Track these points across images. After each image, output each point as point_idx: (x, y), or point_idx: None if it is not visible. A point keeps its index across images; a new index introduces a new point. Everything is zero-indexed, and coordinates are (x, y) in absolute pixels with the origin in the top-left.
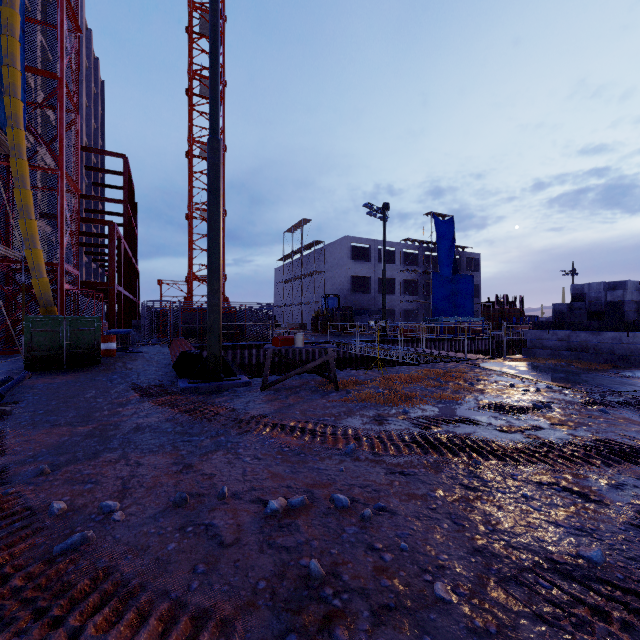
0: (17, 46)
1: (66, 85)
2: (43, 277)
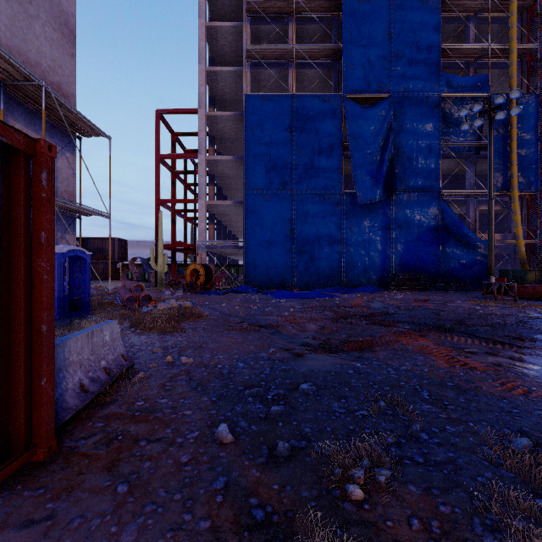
0: (513, 156)
1: None
2: (520, 252)
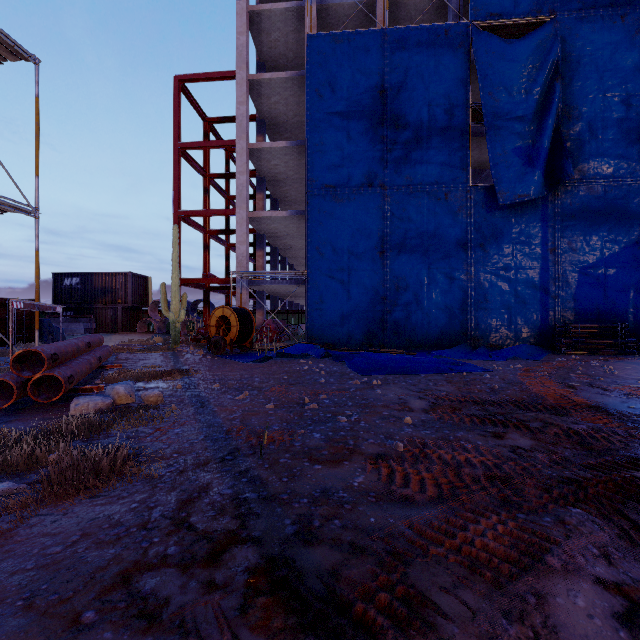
0: None
1: None
2: None
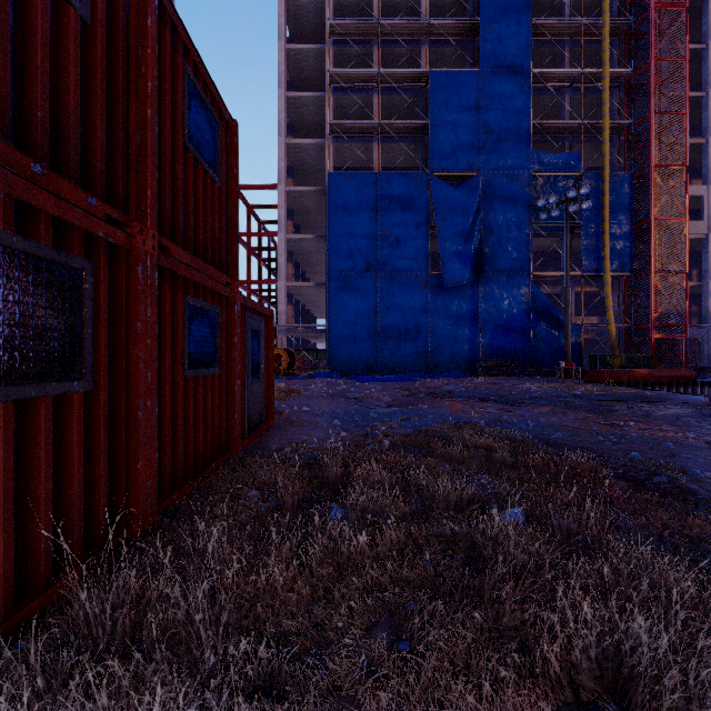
0: (606, 237)
1: (657, 219)
2: (611, 337)
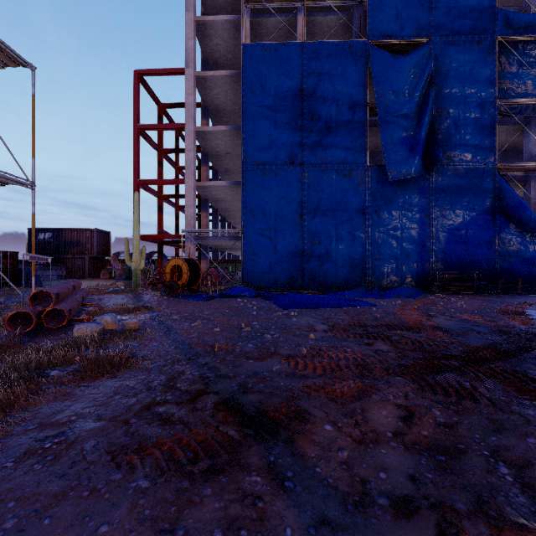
0: None
1: None
2: None
